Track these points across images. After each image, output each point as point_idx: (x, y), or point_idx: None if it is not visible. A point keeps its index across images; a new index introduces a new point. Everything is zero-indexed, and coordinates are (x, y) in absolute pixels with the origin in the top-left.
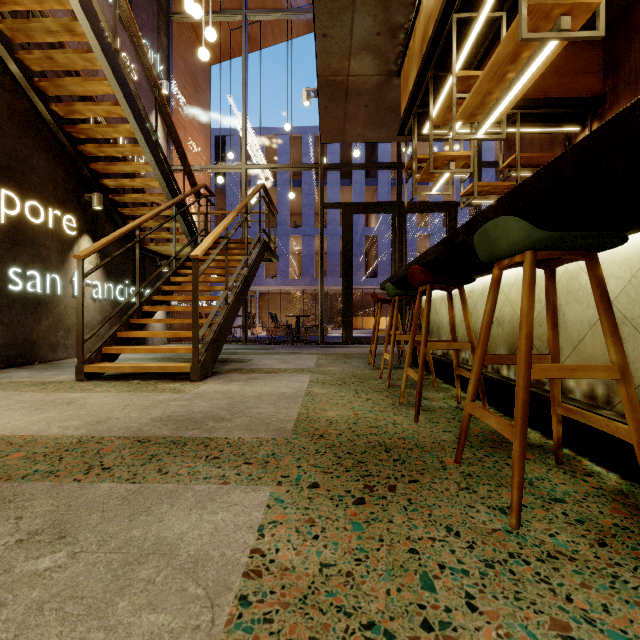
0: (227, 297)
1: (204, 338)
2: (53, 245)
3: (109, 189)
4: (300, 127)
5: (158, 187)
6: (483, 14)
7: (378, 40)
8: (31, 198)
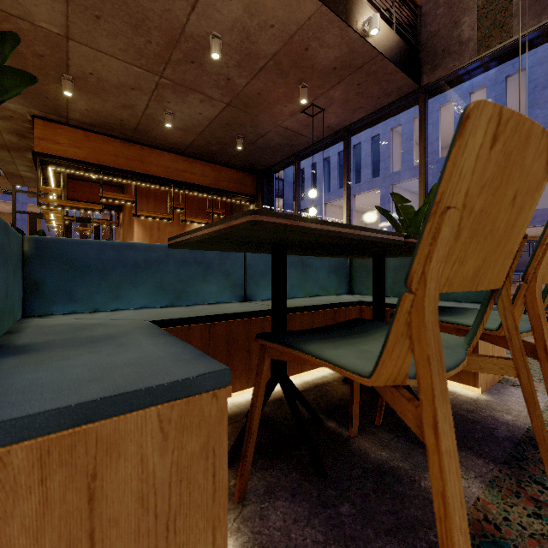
0: None
1: None
2: None
3: None
4: None
5: None
6: (54, 195)
7: (32, 171)
8: None
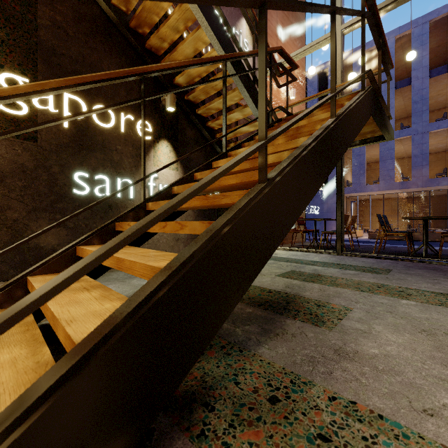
0: (262, 161)
1: (298, 242)
2: (126, 150)
3: (185, 91)
4: (408, 23)
5: (221, 63)
6: None
7: None
8: (101, 103)
